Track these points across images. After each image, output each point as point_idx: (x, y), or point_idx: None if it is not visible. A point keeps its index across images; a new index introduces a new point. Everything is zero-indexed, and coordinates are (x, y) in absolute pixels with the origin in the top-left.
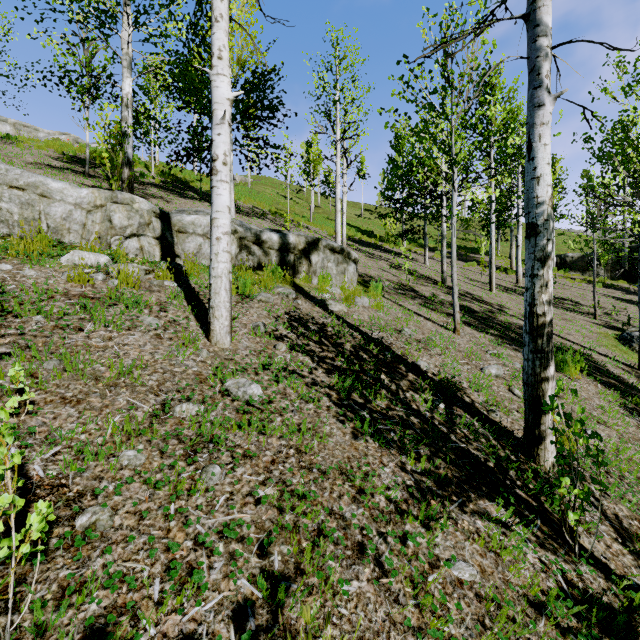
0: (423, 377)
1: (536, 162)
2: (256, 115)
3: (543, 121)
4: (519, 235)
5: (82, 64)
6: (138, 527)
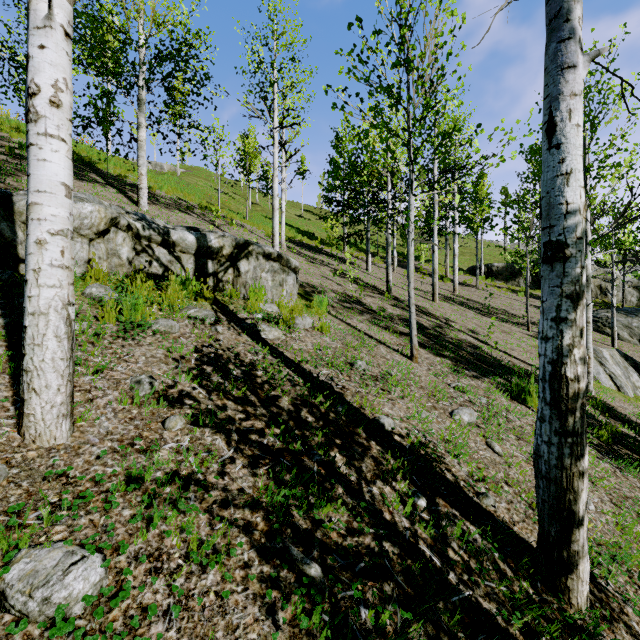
0: (390, 445)
1: (564, 151)
2: (176, 87)
3: (574, 91)
4: (456, 244)
5: None
6: None
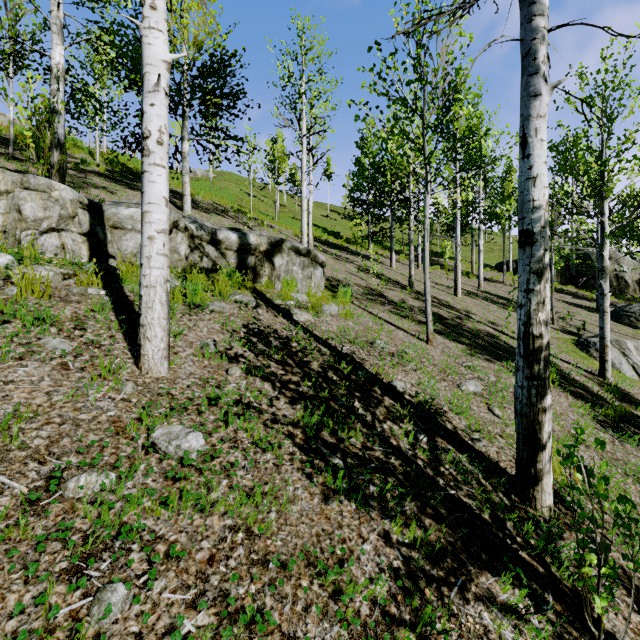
0: (400, 401)
1: (532, 160)
2: (215, 103)
3: (540, 113)
4: (481, 240)
5: (4, 27)
6: None
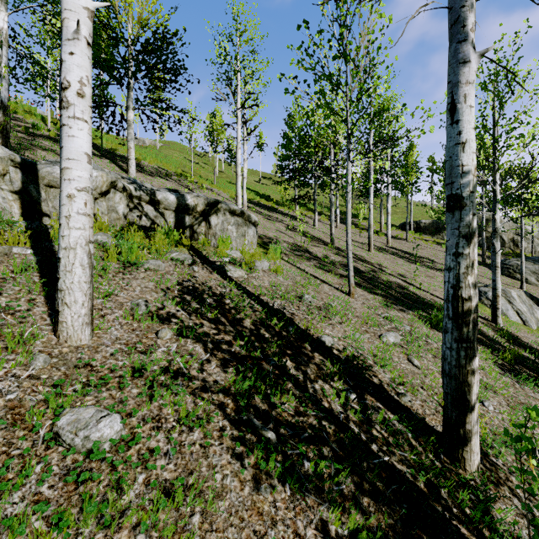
0: (329, 356)
1: (461, 125)
2: (158, 76)
3: (469, 79)
4: (389, 204)
5: None
6: None
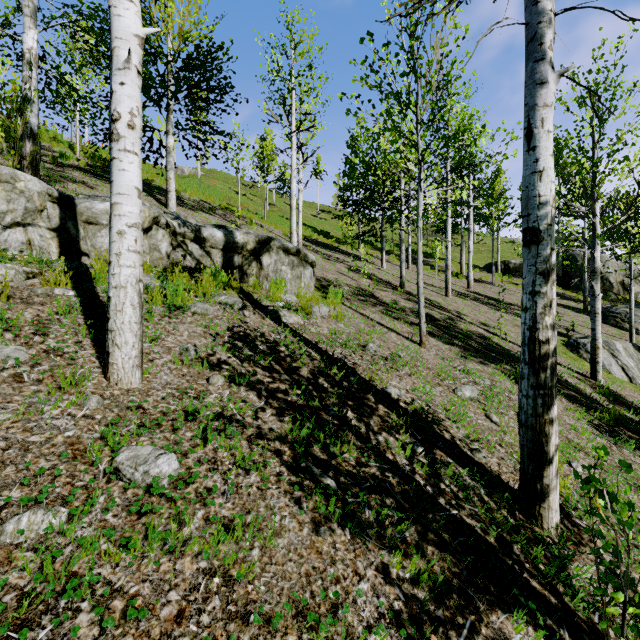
0: (395, 409)
1: (538, 152)
2: (201, 96)
3: (546, 102)
4: (470, 241)
5: None
6: None
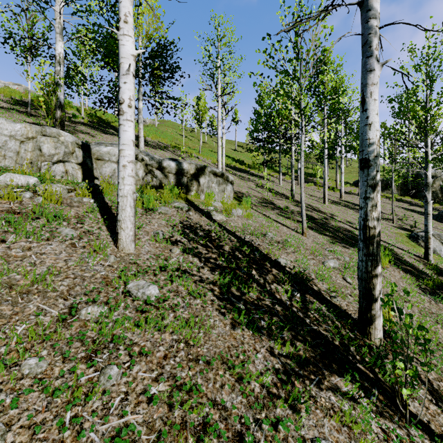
0: (283, 271)
1: (368, 113)
2: (160, 75)
3: (373, 82)
4: (342, 165)
5: (25, 30)
6: (30, 442)
